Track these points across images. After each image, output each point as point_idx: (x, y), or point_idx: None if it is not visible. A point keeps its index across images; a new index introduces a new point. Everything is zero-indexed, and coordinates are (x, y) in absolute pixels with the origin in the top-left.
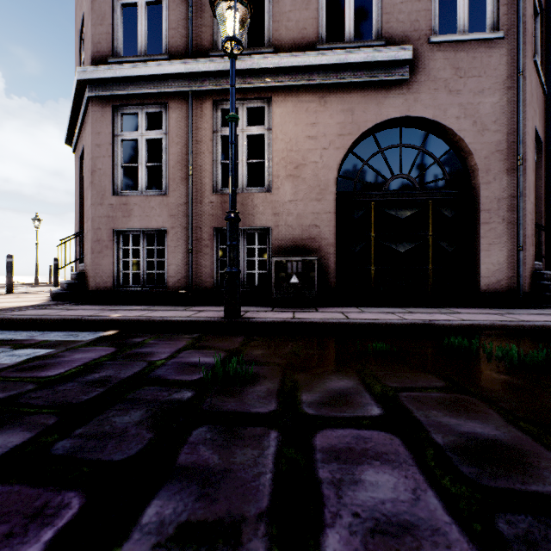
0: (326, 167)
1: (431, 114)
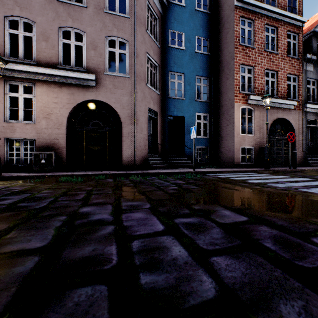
0: (62, 115)
1: (105, 100)
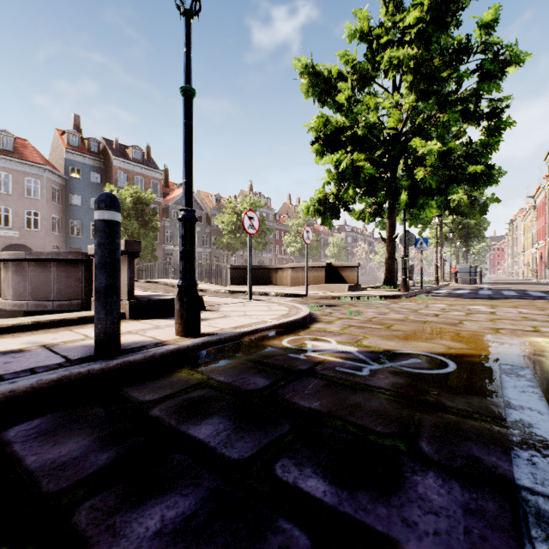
0: None
1: (25, 244)
